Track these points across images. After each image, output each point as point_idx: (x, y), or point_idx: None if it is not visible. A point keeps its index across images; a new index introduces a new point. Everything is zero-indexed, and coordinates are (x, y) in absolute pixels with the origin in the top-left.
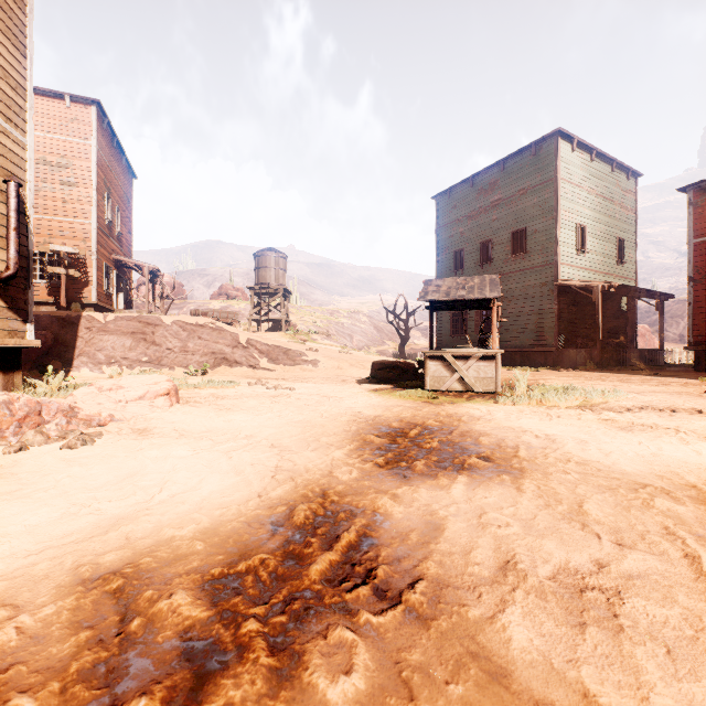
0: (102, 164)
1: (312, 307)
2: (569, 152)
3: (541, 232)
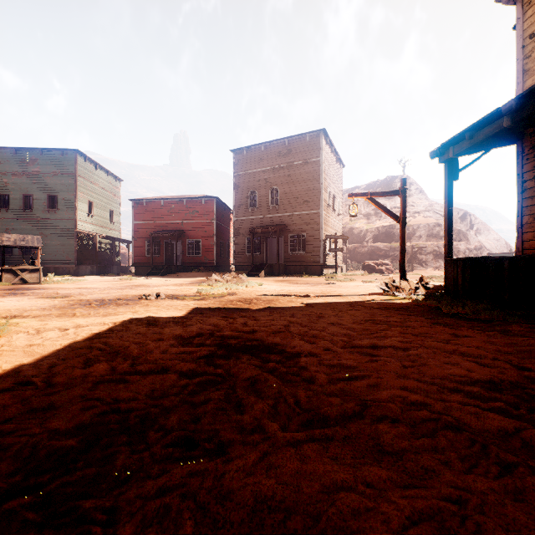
0: None
1: None
2: (84, 162)
3: (67, 200)
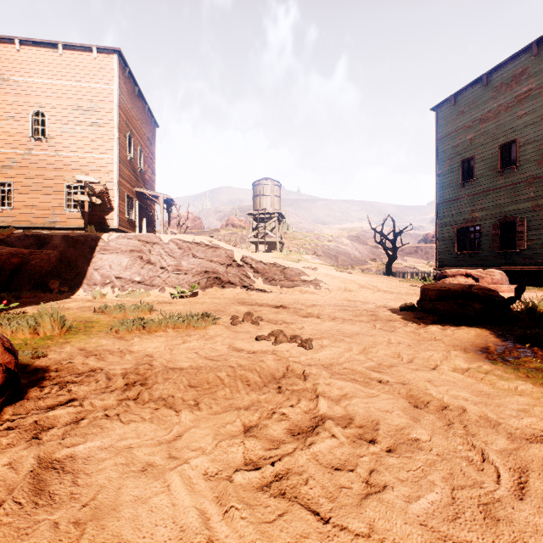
0: (123, 108)
1: (301, 232)
2: None
3: None
